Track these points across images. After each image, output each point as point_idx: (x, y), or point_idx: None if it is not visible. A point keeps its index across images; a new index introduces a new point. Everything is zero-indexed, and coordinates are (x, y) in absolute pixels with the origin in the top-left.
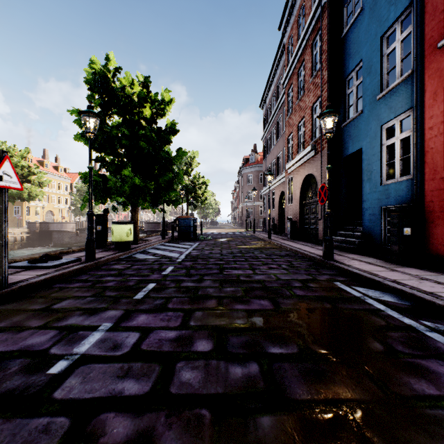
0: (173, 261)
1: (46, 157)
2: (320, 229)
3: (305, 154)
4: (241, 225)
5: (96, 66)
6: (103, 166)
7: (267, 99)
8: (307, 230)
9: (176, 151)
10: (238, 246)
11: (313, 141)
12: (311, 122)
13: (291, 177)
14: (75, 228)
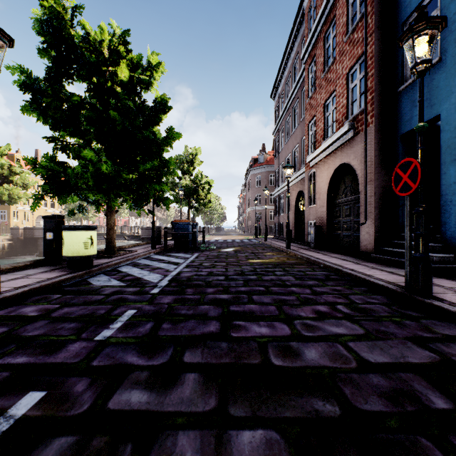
0: (144, 293)
1: (39, 158)
2: (361, 238)
3: (338, 137)
4: (249, 231)
5: (47, 5)
6: (60, 149)
7: (280, 86)
8: (338, 238)
9: (166, 132)
10: (249, 260)
11: (351, 118)
12: (345, 94)
13: (313, 172)
14: None
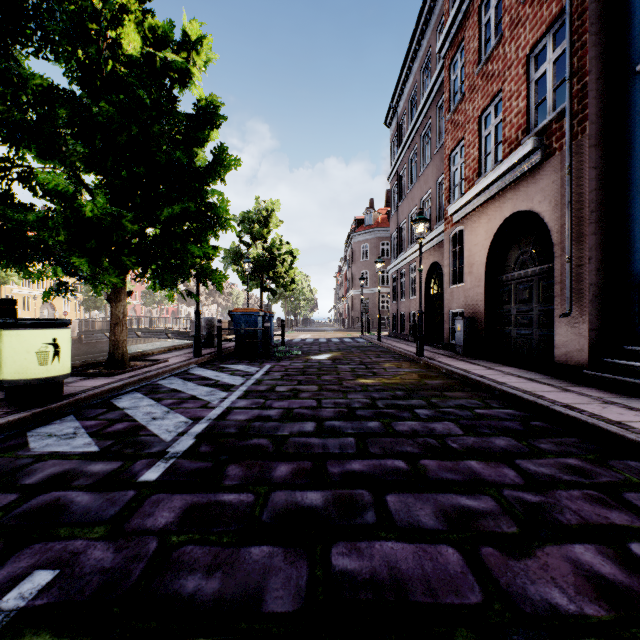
0: (123, 481)
1: None
2: (559, 339)
3: (510, 166)
4: (351, 326)
5: None
6: (16, 179)
7: (399, 105)
8: (506, 339)
9: (212, 153)
10: (359, 380)
11: (536, 130)
12: (524, 92)
13: (458, 231)
14: (76, 331)
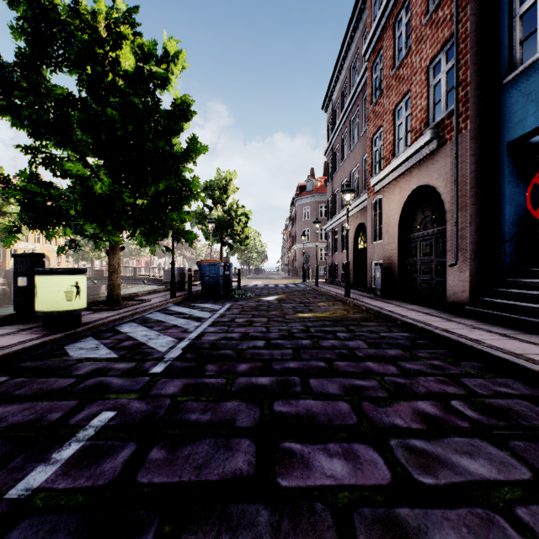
0: (140, 372)
1: None
2: (449, 284)
3: (415, 151)
4: (295, 274)
5: None
6: (41, 164)
7: (333, 95)
8: (413, 284)
9: (187, 142)
10: (298, 314)
11: (434, 124)
12: (425, 94)
13: (378, 199)
14: None
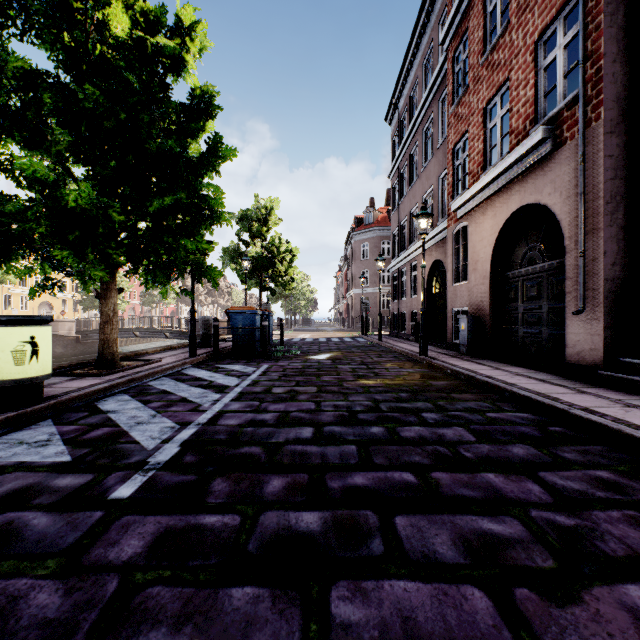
0: (91, 499)
1: None
2: (571, 338)
3: (517, 158)
4: (351, 325)
5: None
6: None
7: (400, 101)
8: (512, 338)
9: (206, 143)
10: (361, 381)
11: (546, 118)
12: (532, 80)
13: (462, 227)
14: (73, 330)
